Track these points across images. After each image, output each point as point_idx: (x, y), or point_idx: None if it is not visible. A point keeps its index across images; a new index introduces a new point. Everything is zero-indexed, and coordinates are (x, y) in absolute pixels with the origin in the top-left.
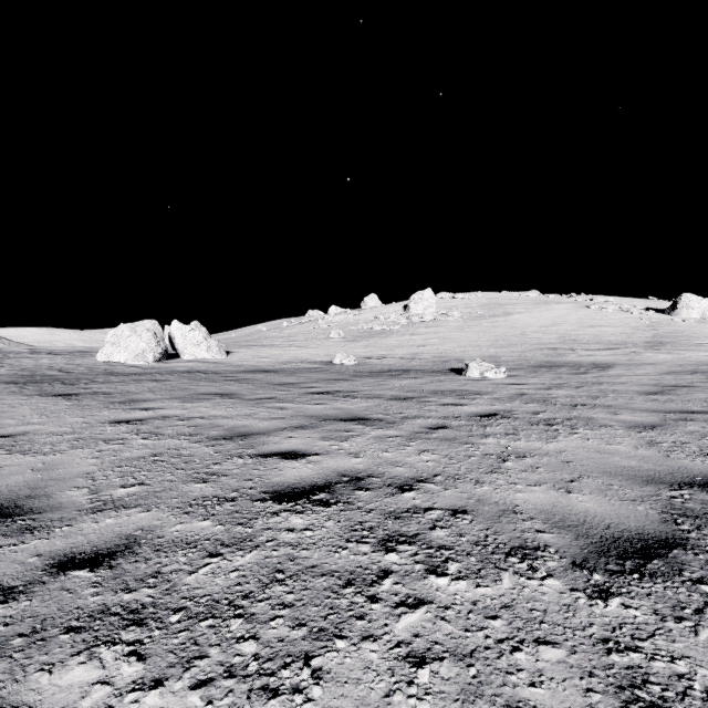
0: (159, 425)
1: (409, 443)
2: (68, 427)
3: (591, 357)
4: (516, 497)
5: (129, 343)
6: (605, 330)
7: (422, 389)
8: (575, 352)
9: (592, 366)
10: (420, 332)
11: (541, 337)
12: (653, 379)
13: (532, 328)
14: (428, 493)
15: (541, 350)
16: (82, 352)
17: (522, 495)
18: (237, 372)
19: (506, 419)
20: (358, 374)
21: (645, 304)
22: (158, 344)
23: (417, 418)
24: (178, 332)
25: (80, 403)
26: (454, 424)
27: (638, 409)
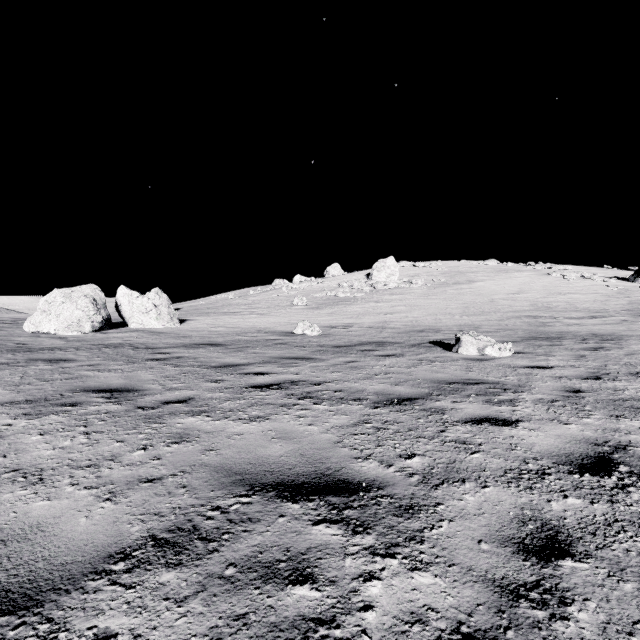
0: None
1: None
2: None
3: (582, 327)
4: None
5: (62, 311)
6: (576, 297)
7: (415, 379)
8: (559, 320)
9: (598, 338)
10: (385, 299)
11: (512, 305)
12: None
13: (499, 295)
14: None
15: (519, 318)
16: None
17: None
18: (176, 346)
19: None
20: (323, 349)
21: (604, 272)
22: (98, 312)
23: (458, 482)
24: (125, 298)
25: None
26: (565, 516)
27: None
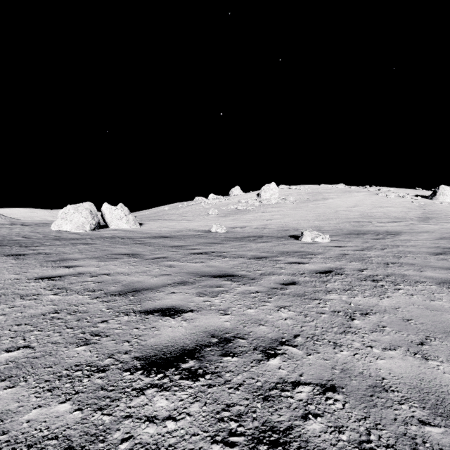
0: (73, 281)
1: (268, 298)
2: (0, 283)
3: (384, 227)
4: (378, 365)
5: (73, 218)
6: (390, 209)
7: (272, 251)
8: (372, 224)
9: (386, 233)
10: (268, 210)
11: (348, 214)
12: (433, 243)
13: (342, 208)
14: (292, 360)
15: (349, 222)
16: (45, 224)
17: (383, 362)
18: (144, 237)
19: (339, 276)
20: (227, 239)
21: (414, 193)
22: (93, 218)
23: (272, 275)
24: (107, 210)
25: (23, 261)
26: (300, 280)
27: (436, 267)
